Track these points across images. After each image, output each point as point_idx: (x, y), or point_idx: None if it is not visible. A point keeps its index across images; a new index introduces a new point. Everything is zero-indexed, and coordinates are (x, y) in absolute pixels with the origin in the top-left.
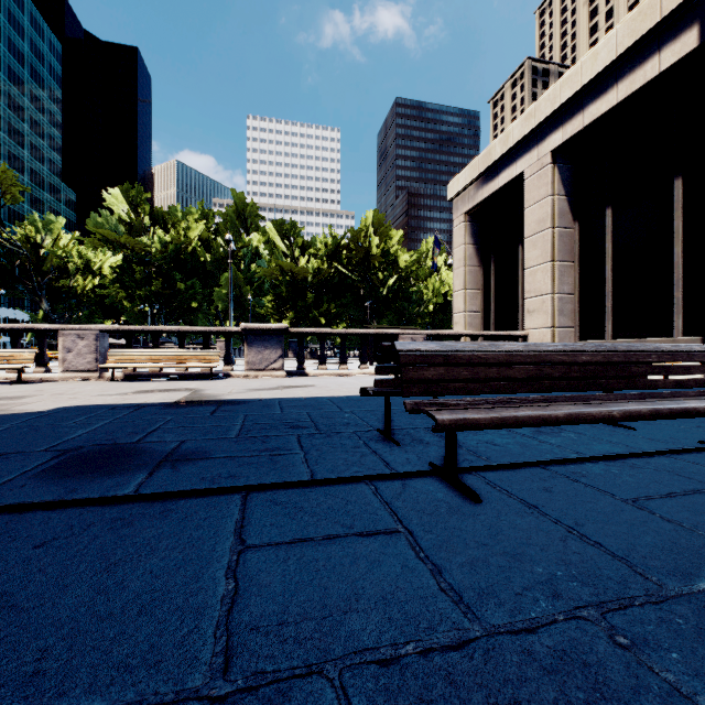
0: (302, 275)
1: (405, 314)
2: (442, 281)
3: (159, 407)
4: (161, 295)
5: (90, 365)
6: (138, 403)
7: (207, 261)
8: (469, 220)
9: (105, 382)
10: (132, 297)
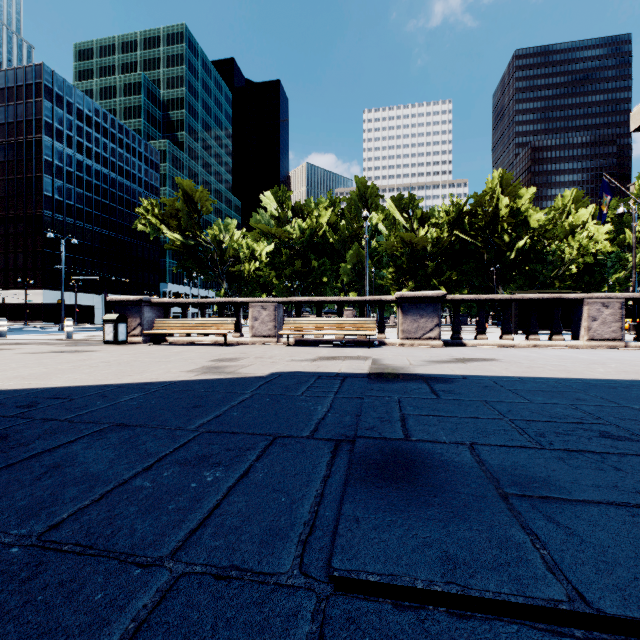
0: (421, 246)
1: (539, 278)
2: (588, 237)
3: (360, 378)
4: (300, 273)
5: (270, 331)
6: (335, 372)
7: (335, 241)
8: None
9: (283, 347)
10: (280, 276)
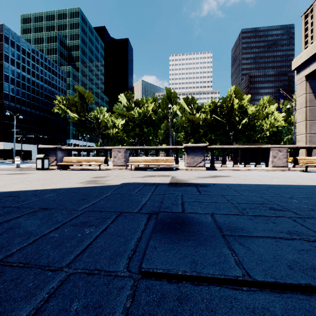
0: (197, 122)
1: (252, 138)
2: (274, 119)
3: (165, 185)
4: (138, 134)
5: (122, 163)
6: (153, 183)
7: (155, 119)
8: (309, 79)
9: (128, 171)
10: (128, 136)
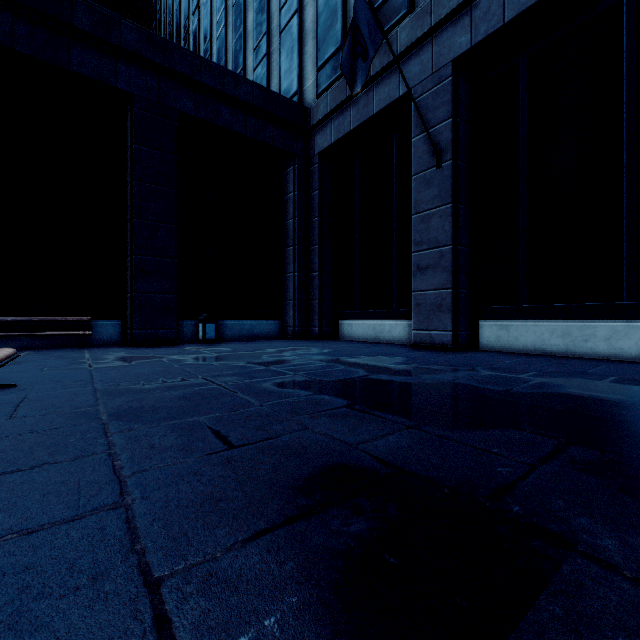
0: None
1: None
2: None
3: None
4: None
5: None
6: None
7: None
8: None
9: None
10: None
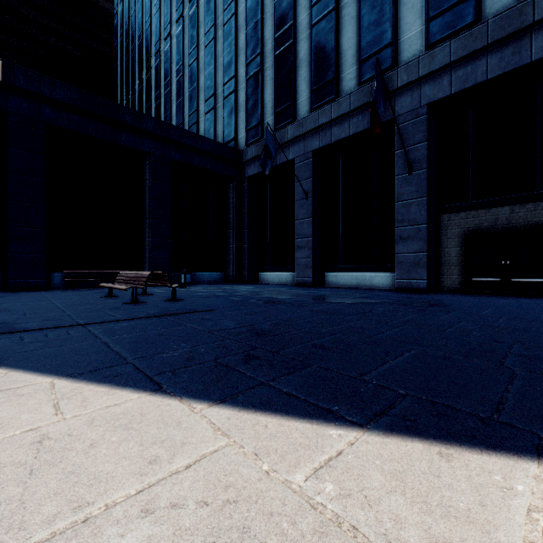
0: None
1: None
2: None
3: None
4: None
5: None
6: None
7: None
8: None
9: None
10: None
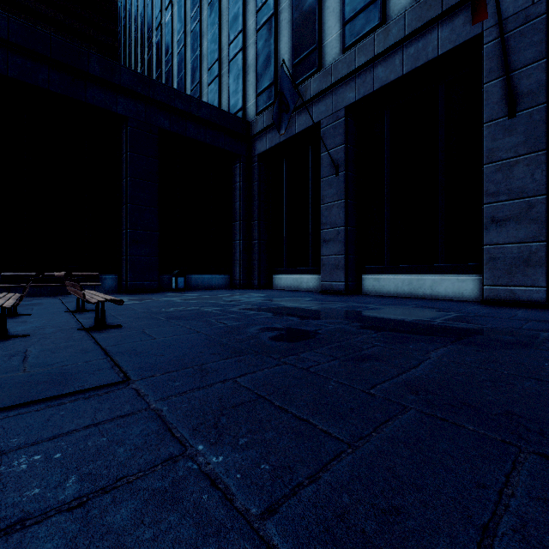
0: None
1: None
2: None
3: None
4: None
5: None
6: None
7: None
8: None
9: None
10: None
